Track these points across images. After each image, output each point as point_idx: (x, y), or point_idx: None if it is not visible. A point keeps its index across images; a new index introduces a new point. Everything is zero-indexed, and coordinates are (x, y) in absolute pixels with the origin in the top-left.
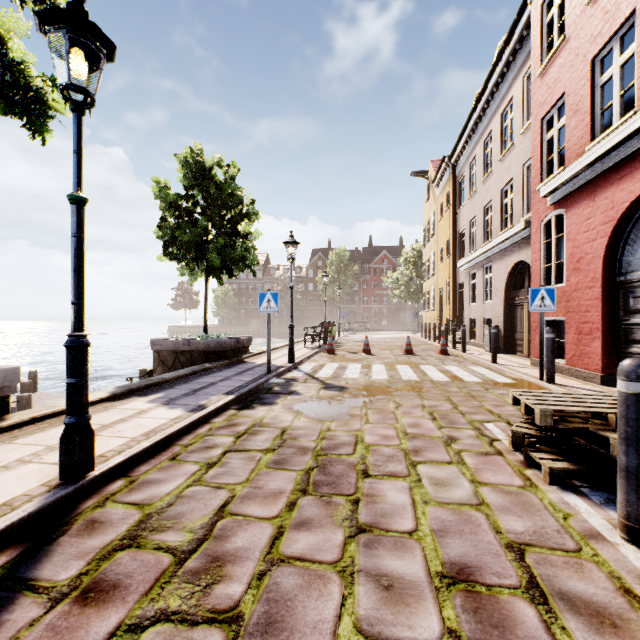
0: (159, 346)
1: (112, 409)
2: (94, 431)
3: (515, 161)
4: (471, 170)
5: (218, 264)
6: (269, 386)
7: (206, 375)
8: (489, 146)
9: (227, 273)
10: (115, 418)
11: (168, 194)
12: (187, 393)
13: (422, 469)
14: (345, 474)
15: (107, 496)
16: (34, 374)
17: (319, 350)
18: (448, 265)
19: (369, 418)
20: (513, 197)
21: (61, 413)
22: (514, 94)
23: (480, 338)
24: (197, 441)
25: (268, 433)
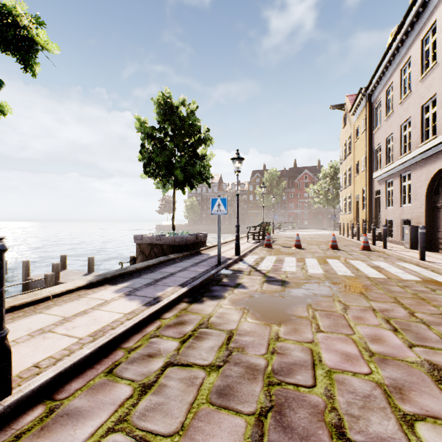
0: (139, 240)
1: (82, 298)
2: (10, 349)
3: (439, 78)
4: (387, 96)
5: (181, 178)
6: (218, 277)
7: (169, 265)
8: (407, 71)
9: (189, 185)
10: (79, 309)
11: (145, 127)
12: (149, 283)
13: (427, 436)
14: (312, 433)
15: (9, 440)
16: (64, 257)
17: (259, 244)
18: (364, 176)
19: (319, 323)
20: (436, 110)
21: (40, 301)
22: (437, 17)
23: (397, 236)
24: (142, 344)
25: (214, 338)
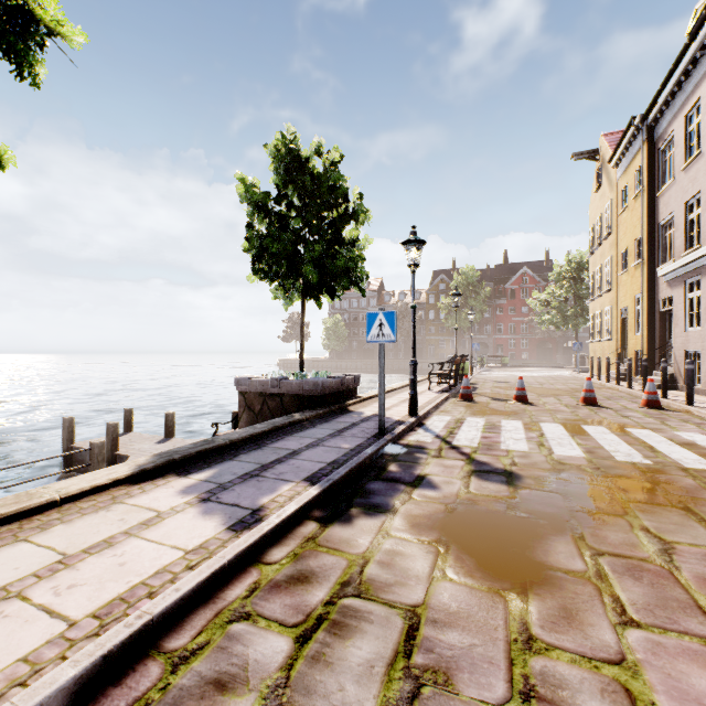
0: (244, 387)
1: (117, 505)
2: None
3: None
4: (687, 125)
5: (315, 280)
6: (381, 461)
7: (291, 434)
8: None
9: (327, 292)
10: (100, 534)
11: (254, 193)
12: (249, 473)
13: None
14: None
15: None
16: (129, 412)
17: (449, 394)
18: (638, 274)
19: (619, 596)
20: None
21: (35, 510)
22: None
23: None
24: (208, 642)
25: (374, 631)
